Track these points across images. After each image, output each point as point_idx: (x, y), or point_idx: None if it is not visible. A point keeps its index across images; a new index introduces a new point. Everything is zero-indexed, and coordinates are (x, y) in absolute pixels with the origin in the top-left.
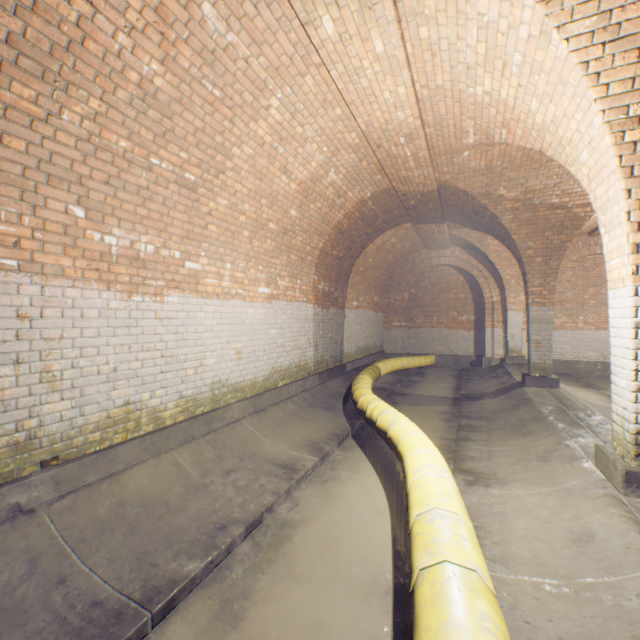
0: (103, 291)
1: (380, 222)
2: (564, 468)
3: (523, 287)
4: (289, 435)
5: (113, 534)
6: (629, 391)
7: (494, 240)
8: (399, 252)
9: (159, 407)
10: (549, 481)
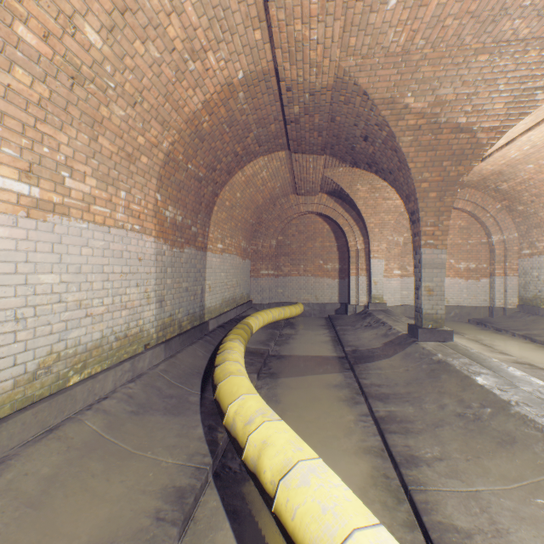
0: None
1: (253, 139)
2: None
3: (410, 228)
4: (48, 542)
5: None
6: None
7: (363, 186)
8: (269, 193)
9: None
10: None
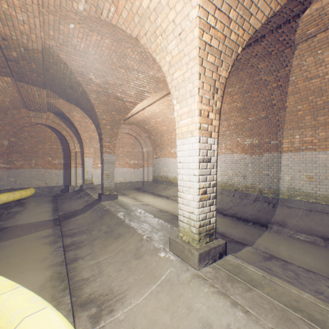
0: None
1: None
2: (156, 260)
3: (99, 142)
4: None
5: None
6: (196, 202)
7: (78, 114)
8: None
9: None
10: (152, 277)
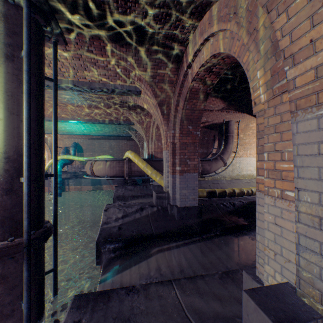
0: None
1: None
2: None
3: None
4: None
5: None
6: None
7: None
8: None
9: None
10: None
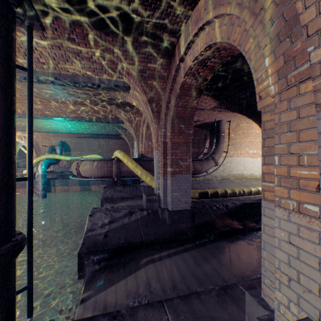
0: (249, 158)
1: None
2: None
3: None
4: None
5: (253, 186)
6: None
7: None
8: None
9: (256, 175)
10: None
